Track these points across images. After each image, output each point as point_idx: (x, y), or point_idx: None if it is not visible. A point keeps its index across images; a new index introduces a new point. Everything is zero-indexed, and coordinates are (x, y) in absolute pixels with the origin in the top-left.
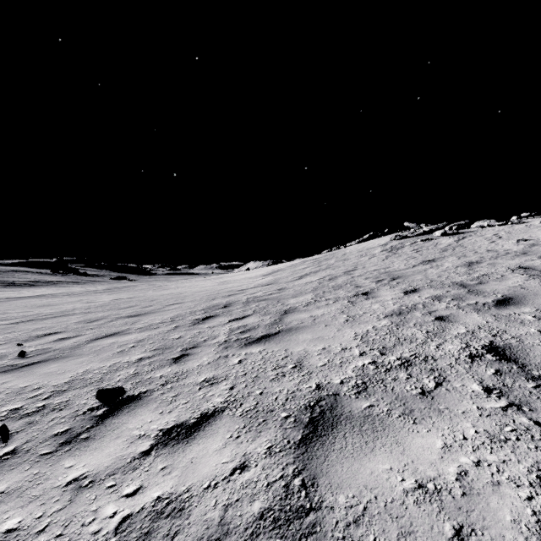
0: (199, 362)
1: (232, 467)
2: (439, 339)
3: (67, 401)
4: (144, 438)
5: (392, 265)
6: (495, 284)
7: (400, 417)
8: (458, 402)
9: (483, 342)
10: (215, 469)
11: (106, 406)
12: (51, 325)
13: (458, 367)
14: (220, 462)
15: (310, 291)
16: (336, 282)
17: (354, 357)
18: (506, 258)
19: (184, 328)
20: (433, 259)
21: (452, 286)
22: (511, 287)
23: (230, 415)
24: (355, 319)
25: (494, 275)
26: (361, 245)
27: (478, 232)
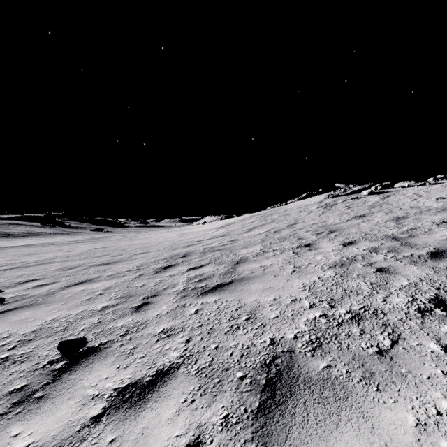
0: (158, 311)
1: (185, 442)
2: (384, 291)
3: (30, 353)
4: (98, 399)
5: (328, 219)
6: (425, 237)
7: (361, 381)
8: (420, 365)
9: (428, 295)
10: (166, 445)
11: (66, 358)
12: (33, 272)
13: (410, 322)
14: (172, 435)
15: (258, 242)
16: (281, 235)
17: (305, 310)
18: (429, 213)
19: (147, 276)
20: (363, 214)
21: (386, 239)
22: (441, 240)
23: (185, 373)
24: (301, 269)
25: (422, 229)
26: (299, 202)
27: (400, 192)
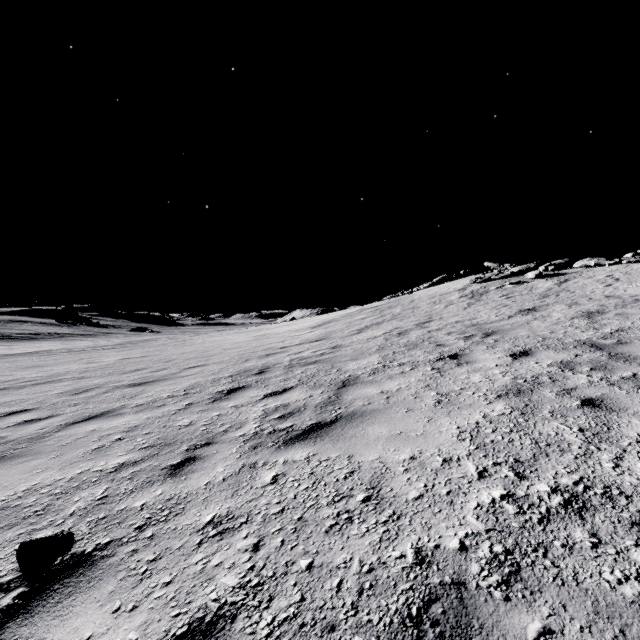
0: (209, 475)
1: None
2: (610, 446)
3: None
4: None
5: (479, 315)
6: None
7: None
8: None
9: None
10: None
11: (26, 581)
12: (25, 398)
13: None
14: None
15: (375, 350)
16: (409, 339)
17: (471, 482)
18: (639, 306)
19: (199, 407)
20: (533, 307)
21: (580, 348)
22: None
23: (246, 634)
24: (451, 399)
25: (635, 330)
26: (432, 290)
27: (584, 273)
